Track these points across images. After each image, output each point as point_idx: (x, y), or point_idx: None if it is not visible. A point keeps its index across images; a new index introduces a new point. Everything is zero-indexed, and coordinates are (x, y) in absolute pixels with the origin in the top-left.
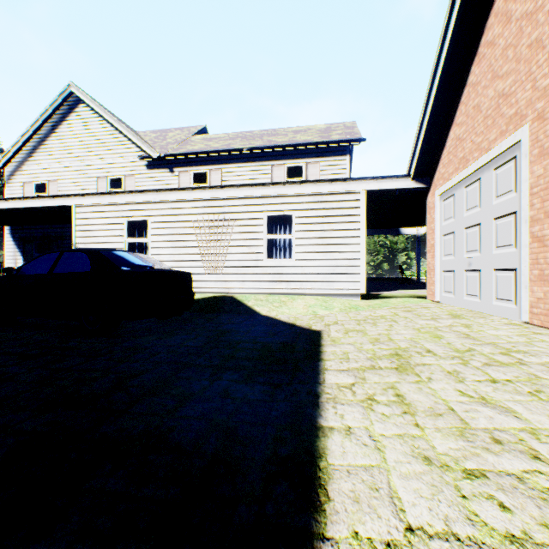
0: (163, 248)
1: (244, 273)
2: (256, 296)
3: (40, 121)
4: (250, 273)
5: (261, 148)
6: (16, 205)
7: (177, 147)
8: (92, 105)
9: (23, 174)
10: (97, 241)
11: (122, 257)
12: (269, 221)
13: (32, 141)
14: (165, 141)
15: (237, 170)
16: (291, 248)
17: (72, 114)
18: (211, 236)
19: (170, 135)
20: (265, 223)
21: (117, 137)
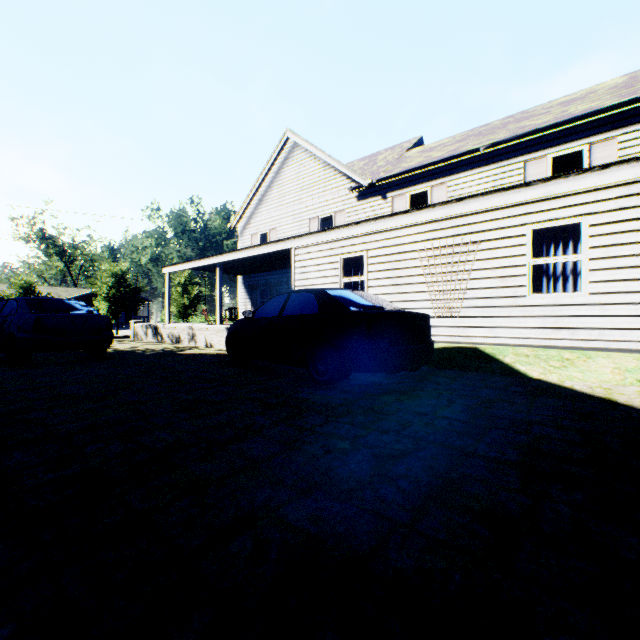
0: (381, 286)
1: (493, 315)
2: (516, 349)
3: (263, 174)
4: (502, 315)
5: (506, 141)
6: (248, 254)
7: (389, 169)
8: (304, 146)
9: (251, 227)
10: (313, 283)
11: (349, 296)
12: (535, 238)
13: (257, 196)
14: (375, 166)
15: (468, 179)
16: (575, 276)
17: (288, 160)
18: (442, 267)
19: (379, 159)
20: (528, 241)
21: (327, 173)
